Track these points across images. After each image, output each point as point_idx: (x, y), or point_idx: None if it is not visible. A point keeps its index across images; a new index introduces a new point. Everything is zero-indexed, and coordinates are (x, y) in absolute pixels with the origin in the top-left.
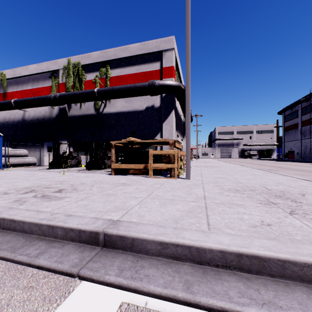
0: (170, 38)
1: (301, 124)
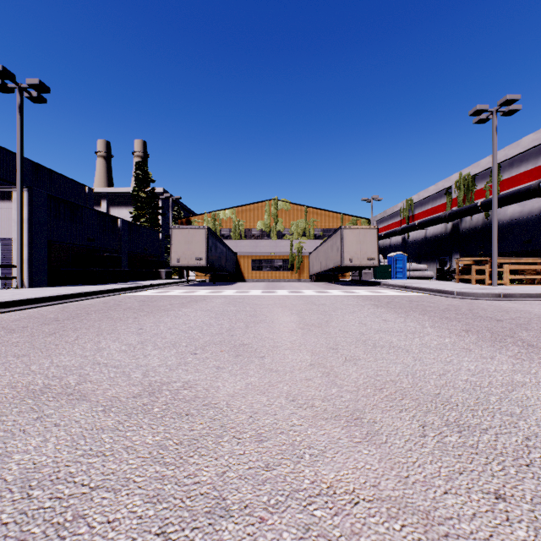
0: None
1: None
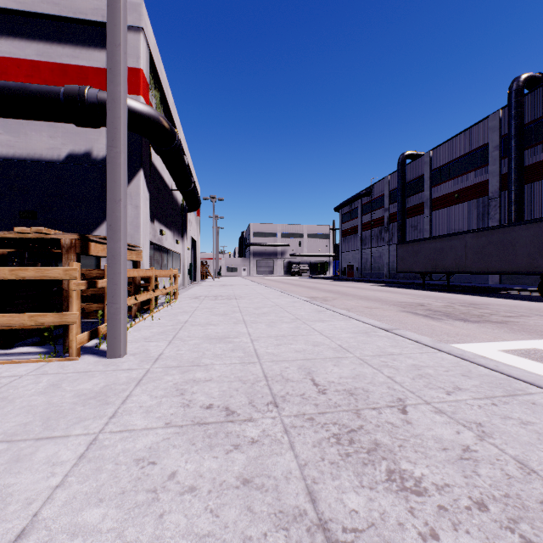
0: (134, 3)
1: (361, 227)
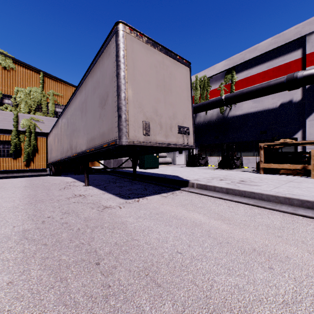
0: None
1: None
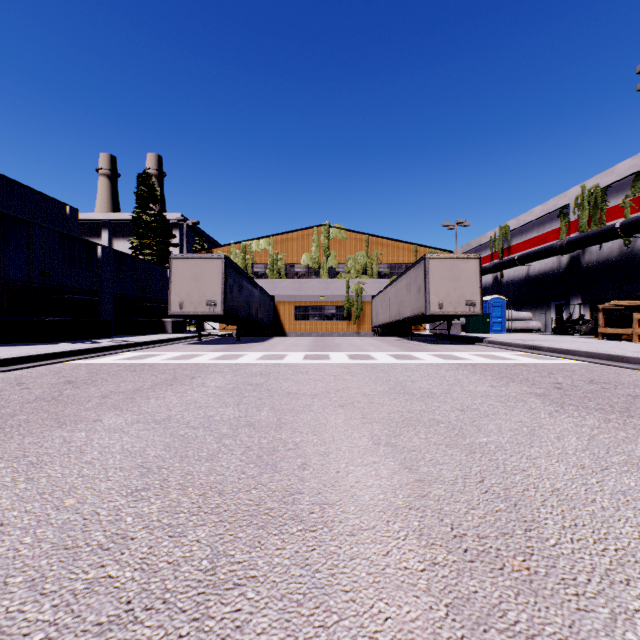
0: None
1: None
